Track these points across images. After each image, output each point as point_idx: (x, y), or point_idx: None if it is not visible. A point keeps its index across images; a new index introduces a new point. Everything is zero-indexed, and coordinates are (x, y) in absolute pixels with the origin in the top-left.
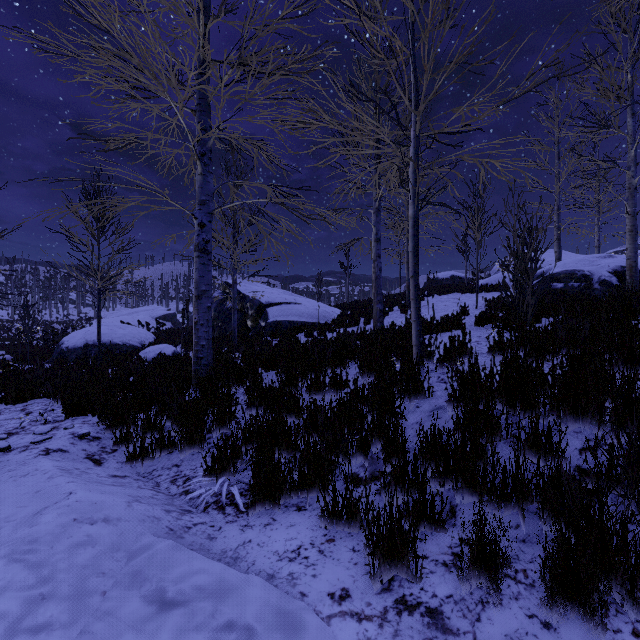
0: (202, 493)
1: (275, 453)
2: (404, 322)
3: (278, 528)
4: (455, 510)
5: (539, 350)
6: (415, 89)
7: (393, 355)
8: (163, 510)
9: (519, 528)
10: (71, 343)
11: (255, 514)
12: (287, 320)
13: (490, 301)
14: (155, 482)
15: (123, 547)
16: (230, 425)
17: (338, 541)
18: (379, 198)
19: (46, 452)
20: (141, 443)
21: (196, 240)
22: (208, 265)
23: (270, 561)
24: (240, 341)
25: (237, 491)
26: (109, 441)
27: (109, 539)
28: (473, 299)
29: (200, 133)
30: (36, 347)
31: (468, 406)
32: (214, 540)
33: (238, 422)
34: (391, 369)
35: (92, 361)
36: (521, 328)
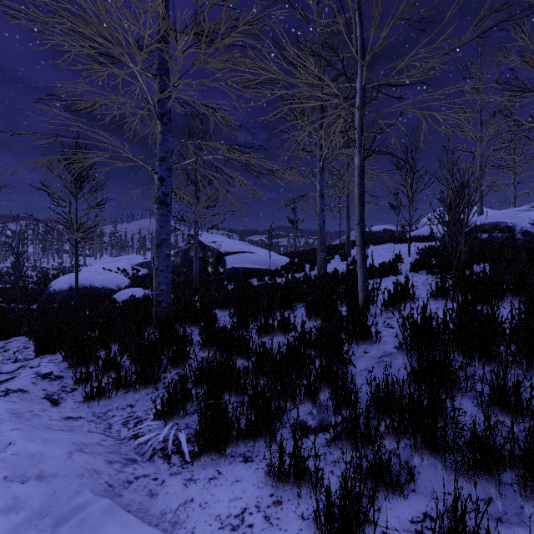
0: (150, 438)
1: (223, 398)
2: (345, 268)
3: (223, 484)
4: (413, 472)
5: (484, 295)
6: (361, 41)
7: (337, 299)
8: (105, 461)
9: (492, 502)
10: (58, 286)
11: (200, 465)
12: (242, 267)
13: (423, 250)
14: (108, 423)
15: (51, 512)
16: (184, 365)
17: (285, 504)
18: (323, 159)
19: (5, 393)
20: (98, 383)
21: (156, 193)
22: (167, 216)
23: (211, 529)
24: (202, 285)
25: (184, 437)
26: (71, 380)
27: (38, 502)
28: (404, 248)
29: (158, 92)
30: (30, 290)
31: (421, 355)
32: (155, 497)
33: (189, 364)
34: (337, 313)
35: (74, 302)
36: (462, 274)
